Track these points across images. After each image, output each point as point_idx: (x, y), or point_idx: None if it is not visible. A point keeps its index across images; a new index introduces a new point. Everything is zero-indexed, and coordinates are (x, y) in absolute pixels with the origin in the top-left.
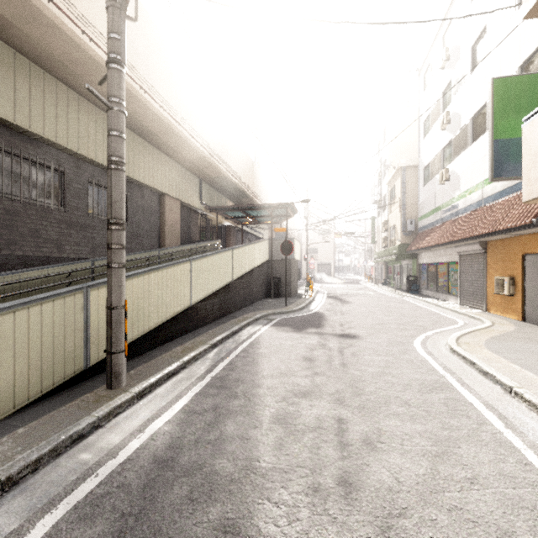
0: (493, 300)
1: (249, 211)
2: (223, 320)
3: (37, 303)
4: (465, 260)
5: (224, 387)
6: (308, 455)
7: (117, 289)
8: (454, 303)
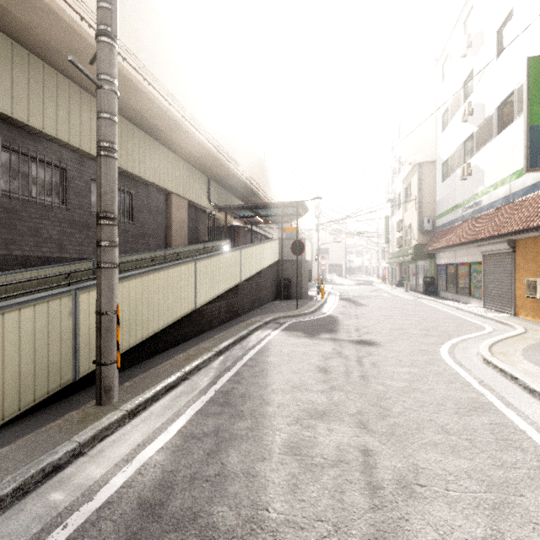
0: (523, 303)
1: (258, 210)
2: (230, 324)
3: (14, 309)
4: (489, 260)
5: (229, 403)
6: (329, 502)
7: (107, 292)
8: (477, 307)
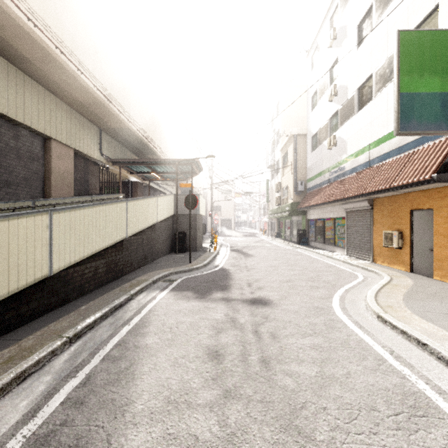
0: (380, 252)
1: (154, 166)
2: (110, 286)
3: None
4: (352, 215)
5: None
6: None
7: None
8: (341, 254)
